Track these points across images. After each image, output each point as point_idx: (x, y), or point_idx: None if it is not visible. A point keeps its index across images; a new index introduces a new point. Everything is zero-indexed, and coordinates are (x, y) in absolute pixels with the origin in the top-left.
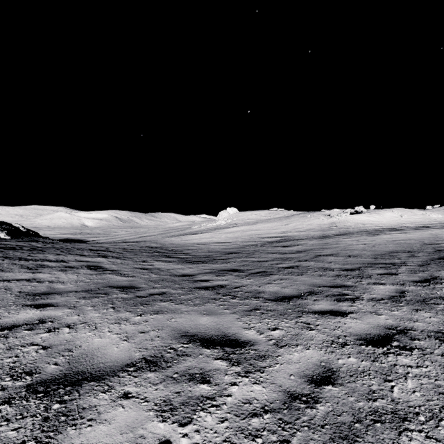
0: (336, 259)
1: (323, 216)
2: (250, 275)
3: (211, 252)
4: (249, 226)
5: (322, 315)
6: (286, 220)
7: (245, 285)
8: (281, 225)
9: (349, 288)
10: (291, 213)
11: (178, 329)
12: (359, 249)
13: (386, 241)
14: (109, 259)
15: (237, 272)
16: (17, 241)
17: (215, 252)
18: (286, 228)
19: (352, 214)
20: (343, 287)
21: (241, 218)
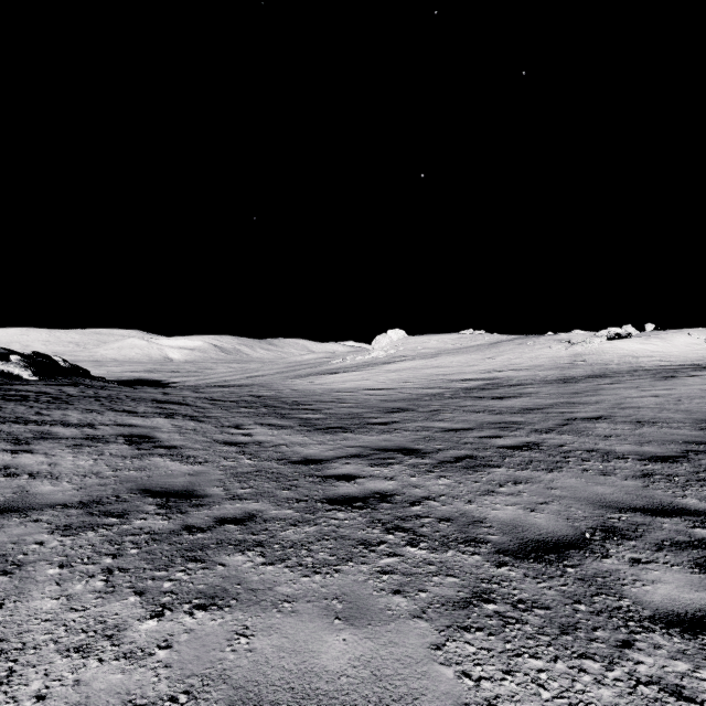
0: (615, 430)
1: (558, 343)
2: (443, 467)
3: (360, 409)
4: (426, 360)
5: (695, 639)
6: (490, 350)
7: (435, 496)
8: (482, 359)
9: (703, 519)
10: (498, 338)
11: (250, 696)
12: (650, 406)
13: (699, 390)
14: (177, 420)
15: (413, 456)
16: (46, 384)
17: (368, 409)
18: (492, 364)
19: (609, 338)
20: (684, 515)
21: (411, 346)
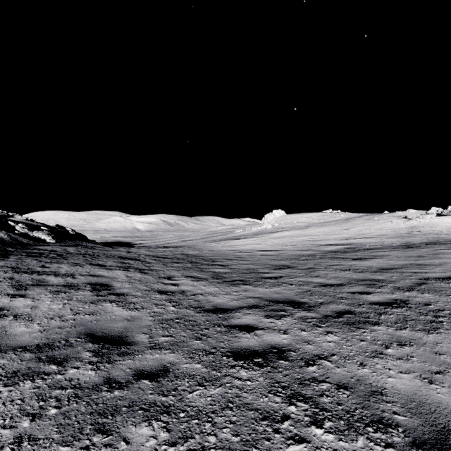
0: None
1: (397, 219)
2: (328, 322)
3: (256, 265)
4: (300, 230)
5: None
6: (346, 223)
7: (327, 354)
8: (340, 230)
9: None
10: (350, 215)
11: None
12: None
13: None
14: (129, 272)
15: (301, 309)
16: (59, 245)
17: (261, 265)
18: (348, 233)
19: (437, 215)
20: None
21: (289, 221)
